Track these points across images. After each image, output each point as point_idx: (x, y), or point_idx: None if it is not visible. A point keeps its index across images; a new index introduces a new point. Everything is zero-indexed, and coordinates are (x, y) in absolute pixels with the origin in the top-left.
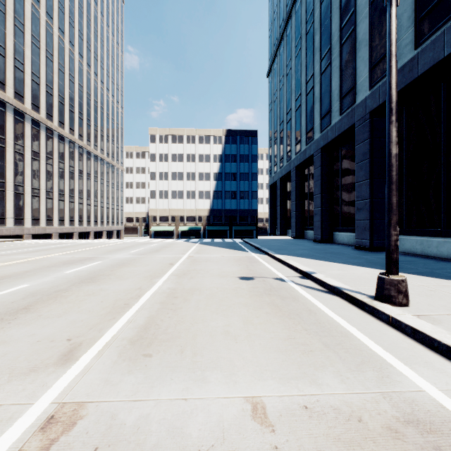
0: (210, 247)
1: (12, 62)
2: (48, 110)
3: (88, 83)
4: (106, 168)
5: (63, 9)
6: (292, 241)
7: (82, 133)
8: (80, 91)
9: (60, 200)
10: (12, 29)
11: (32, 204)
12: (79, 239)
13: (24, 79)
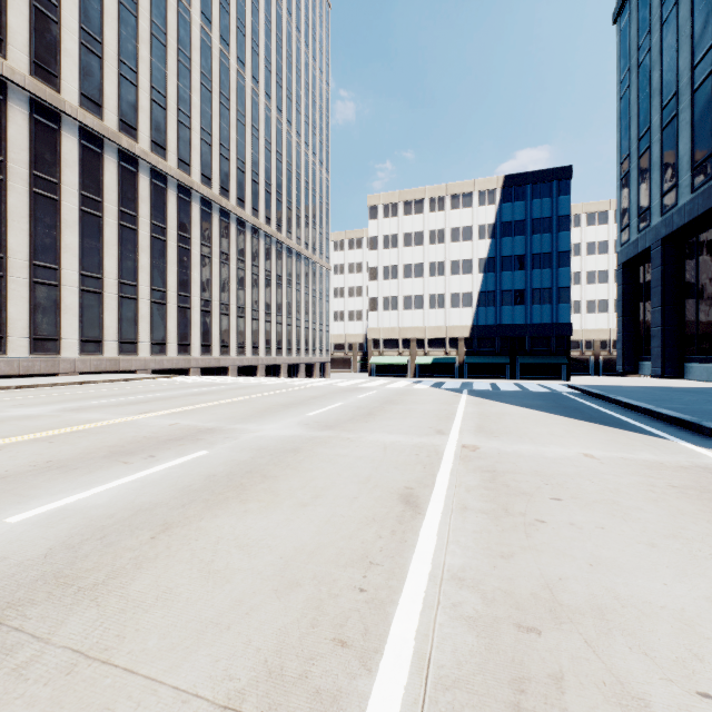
0: (506, 409)
1: (175, 116)
2: (222, 183)
3: (278, 137)
4: (303, 267)
5: (244, 29)
6: None
7: (269, 214)
8: (267, 151)
9: (239, 317)
10: (175, 68)
11: (202, 322)
12: (267, 375)
13: (190, 139)
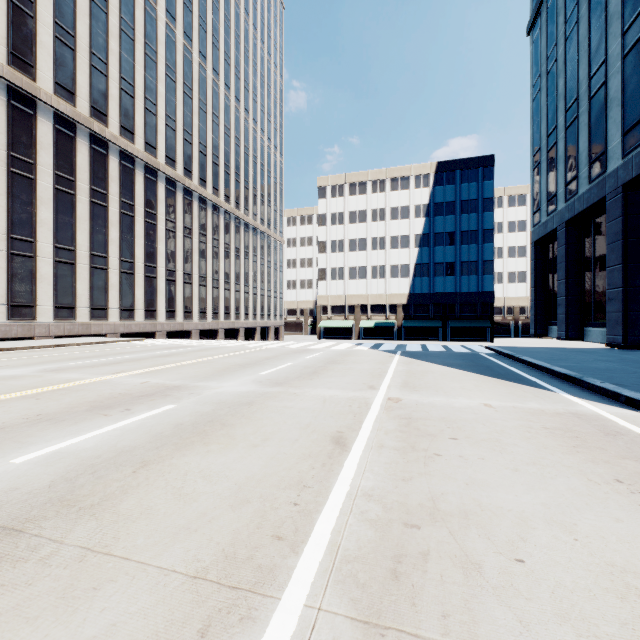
0: (430, 367)
1: (142, 103)
2: (186, 165)
3: (236, 124)
4: (259, 240)
5: (205, 26)
6: (633, 356)
7: (228, 193)
8: (226, 136)
9: (201, 285)
10: (142, 60)
11: (167, 290)
12: (226, 338)
13: (156, 124)
